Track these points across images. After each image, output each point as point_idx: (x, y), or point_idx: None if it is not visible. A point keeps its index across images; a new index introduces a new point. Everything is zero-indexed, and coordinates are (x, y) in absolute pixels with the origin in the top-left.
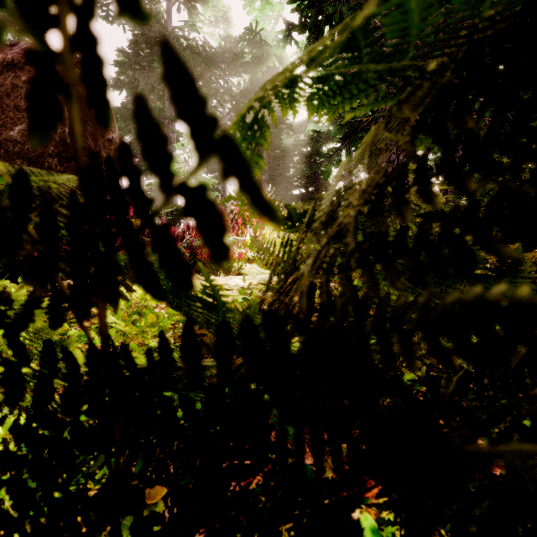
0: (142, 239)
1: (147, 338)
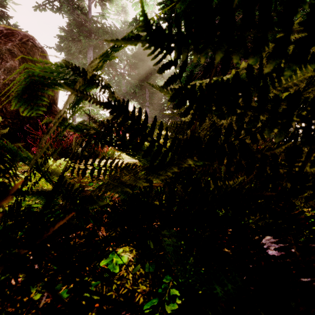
0: (63, 139)
1: (44, 186)
